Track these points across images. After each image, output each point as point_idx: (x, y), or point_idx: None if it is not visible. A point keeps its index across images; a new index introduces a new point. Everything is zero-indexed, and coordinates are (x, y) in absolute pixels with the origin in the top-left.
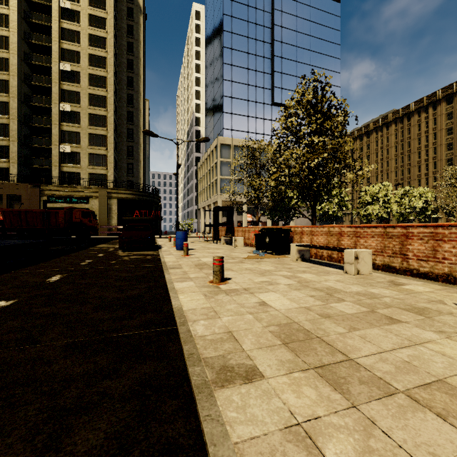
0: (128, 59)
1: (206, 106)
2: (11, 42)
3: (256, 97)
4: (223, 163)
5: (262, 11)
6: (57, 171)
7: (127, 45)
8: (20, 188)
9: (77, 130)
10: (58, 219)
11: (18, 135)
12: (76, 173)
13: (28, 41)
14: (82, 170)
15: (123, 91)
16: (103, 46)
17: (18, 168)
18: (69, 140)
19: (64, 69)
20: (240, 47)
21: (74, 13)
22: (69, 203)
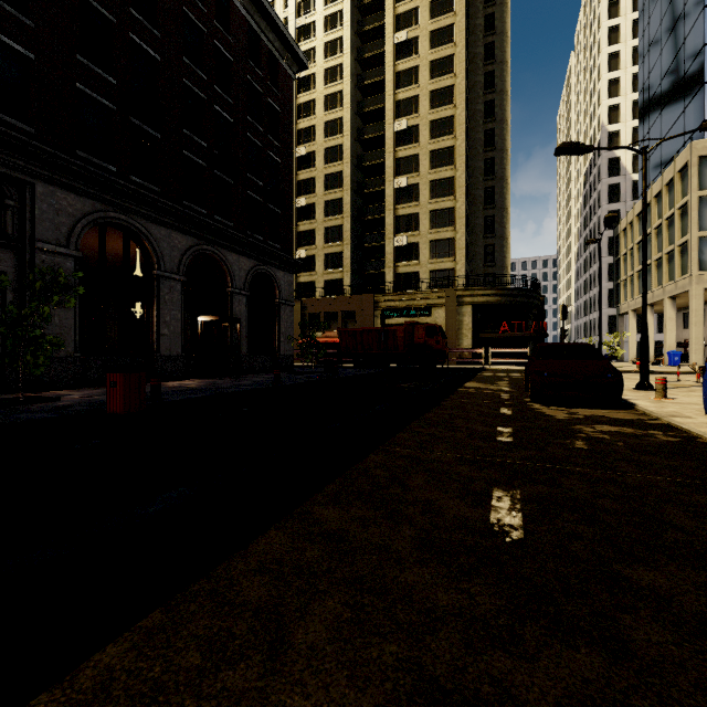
0: (486, 73)
1: (640, 98)
2: (344, 122)
3: None
4: (706, 201)
5: None
6: (391, 274)
7: (484, 51)
8: (353, 302)
9: (415, 210)
10: (396, 340)
11: (352, 236)
12: (413, 273)
13: (360, 113)
14: (421, 267)
15: (477, 130)
16: (449, 70)
17: (351, 278)
18: (405, 227)
19: (399, 129)
20: None
21: (411, 43)
22: (406, 318)
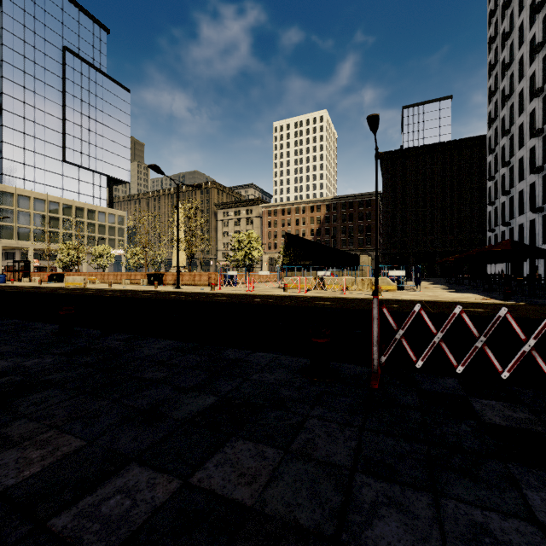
0: None
1: None
2: None
3: (45, 151)
4: (3, 210)
5: (52, 73)
6: None
7: None
8: None
9: None
10: None
11: None
12: None
13: None
14: None
15: None
16: None
17: None
18: None
19: None
20: (25, 99)
21: None
22: None
